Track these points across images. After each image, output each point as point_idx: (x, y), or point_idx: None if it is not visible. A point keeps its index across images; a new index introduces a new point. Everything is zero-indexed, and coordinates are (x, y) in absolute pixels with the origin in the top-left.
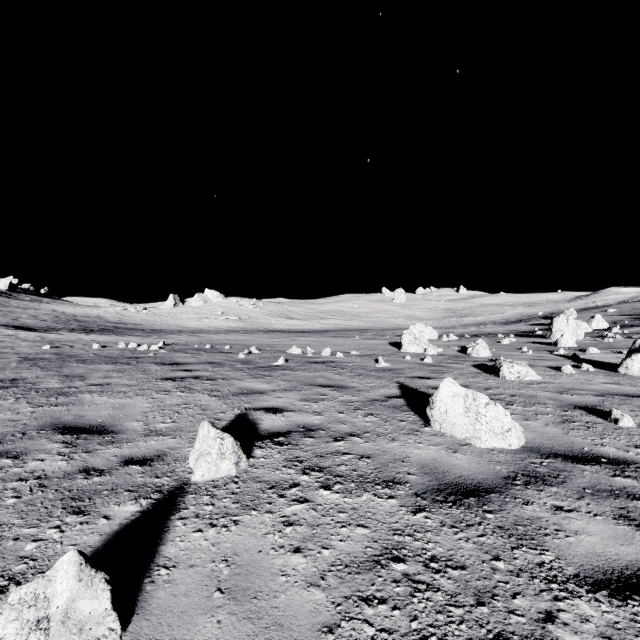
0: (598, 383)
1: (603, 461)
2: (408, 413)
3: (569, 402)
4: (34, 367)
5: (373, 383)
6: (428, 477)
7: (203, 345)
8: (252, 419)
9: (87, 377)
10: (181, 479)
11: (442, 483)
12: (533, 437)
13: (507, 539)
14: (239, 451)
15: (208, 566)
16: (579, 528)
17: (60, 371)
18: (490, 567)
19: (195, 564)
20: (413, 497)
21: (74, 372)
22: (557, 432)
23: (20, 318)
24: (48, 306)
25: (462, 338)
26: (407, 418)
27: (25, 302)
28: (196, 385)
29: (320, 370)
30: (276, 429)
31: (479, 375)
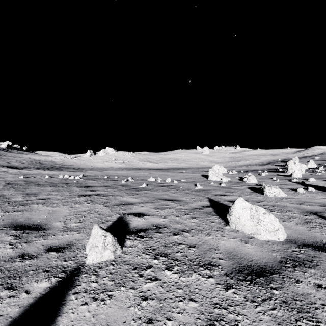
0: (319, 198)
1: None
2: (215, 217)
3: (306, 210)
4: (11, 188)
5: (194, 198)
6: (232, 261)
7: (103, 176)
8: (126, 220)
9: (38, 194)
10: (79, 262)
11: (241, 266)
12: (291, 233)
13: (291, 312)
14: (116, 243)
15: None
16: None
17: (24, 191)
18: None
19: None
20: (224, 276)
21: (32, 191)
22: (304, 229)
23: (11, 162)
24: (26, 156)
25: (239, 172)
26: (215, 220)
27: (15, 154)
28: (97, 199)
29: (165, 190)
30: (139, 227)
31: (252, 193)
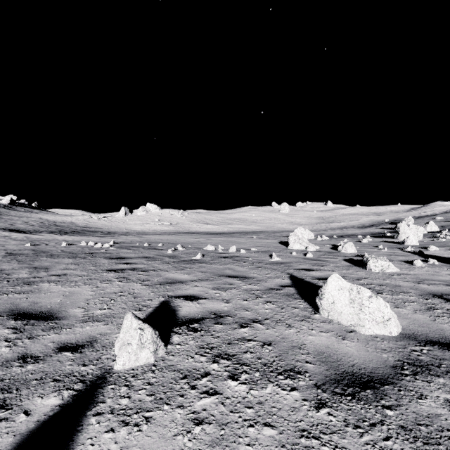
0: (445, 274)
1: None
2: (299, 301)
3: (427, 291)
4: (13, 260)
5: (269, 274)
6: (324, 366)
7: (143, 243)
8: (173, 306)
9: (50, 269)
10: (105, 367)
11: (338, 373)
12: (407, 324)
13: (413, 444)
14: (157, 340)
15: None
16: None
17: (32, 264)
18: None
19: None
20: (314, 389)
21: (42, 265)
22: (426, 319)
23: (16, 224)
24: (37, 215)
25: (332, 238)
26: (299, 305)
27: (21, 212)
28: (132, 275)
29: (228, 263)
30: (192, 315)
31: (350, 267)
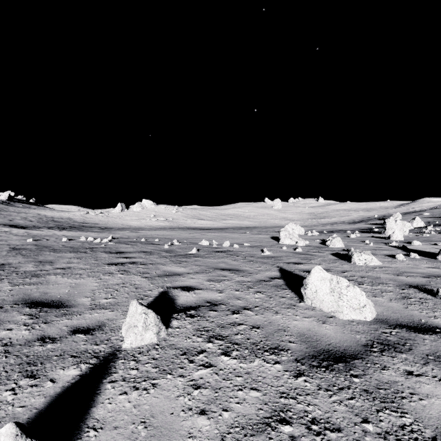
0: (424, 267)
1: (438, 331)
2: (287, 291)
3: (405, 282)
4: (18, 255)
5: (260, 267)
6: (305, 345)
7: (140, 238)
8: (171, 296)
9: (55, 262)
10: (114, 346)
11: (316, 350)
12: (382, 311)
13: (372, 402)
14: (160, 323)
15: (129, 428)
16: (429, 391)
17: (36, 258)
18: (361, 429)
19: (118, 426)
20: (294, 362)
21: (46, 259)
22: (399, 306)
23: (15, 219)
24: (35, 211)
25: (322, 233)
26: (286, 295)
27: (19, 208)
28: (132, 269)
29: (222, 257)
30: (189, 304)
31: (336, 261)
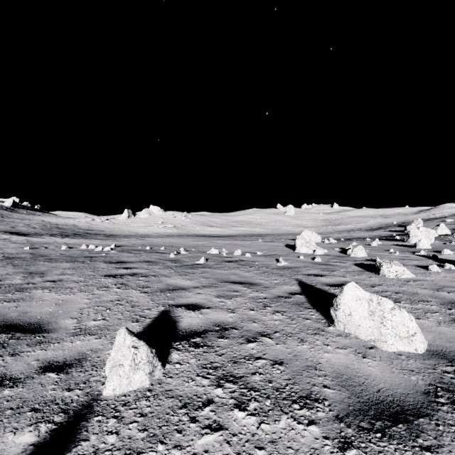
0: None
1: None
2: (311, 310)
3: (449, 299)
4: (9, 265)
5: (276, 280)
6: (345, 391)
7: (145, 247)
8: (173, 316)
9: (46, 274)
10: (92, 392)
11: (362, 401)
12: (433, 338)
13: None
14: (154, 359)
15: None
16: None
17: (27, 268)
18: None
19: None
20: (336, 423)
21: (38, 269)
22: (453, 332)
23: (17, 226)
24: (39, 218)
25: (339, 241)
26: (311, 316)
27: (23, 215)
28: (131, 281)
29: (233, 268)
30: (194, 328)
31: (362, 273)
